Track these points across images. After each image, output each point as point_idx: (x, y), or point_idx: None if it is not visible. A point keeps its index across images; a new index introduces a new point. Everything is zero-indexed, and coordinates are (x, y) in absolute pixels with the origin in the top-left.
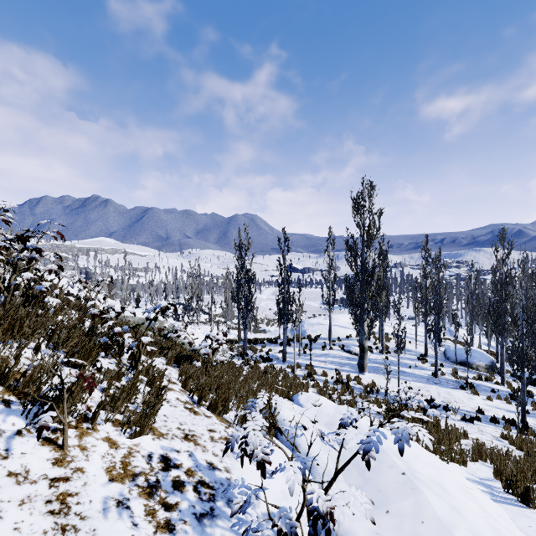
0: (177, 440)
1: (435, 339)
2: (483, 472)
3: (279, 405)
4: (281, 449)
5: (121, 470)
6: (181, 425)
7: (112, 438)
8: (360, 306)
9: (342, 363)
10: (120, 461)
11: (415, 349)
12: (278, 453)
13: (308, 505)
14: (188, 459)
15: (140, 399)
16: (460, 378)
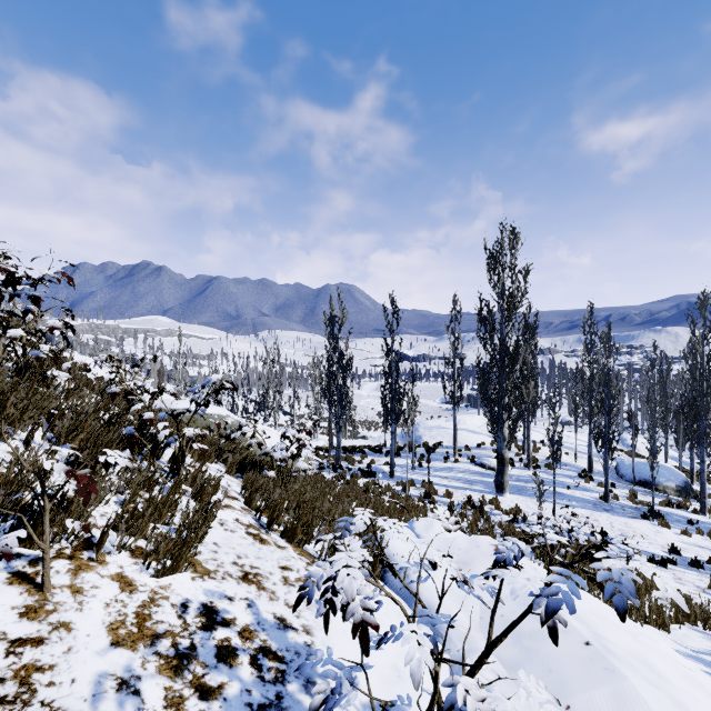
0: (231, 582)
1: (605, 448)
2: (695, 641)
3: (386, 534)
4: (396, 601)
5: (133, 627)
6: (239, 558)
7: (127, 575)
8: (498, 402)
9: (472, 481)
10: (134, 612)
11: (575, 463)
12: (386, 605)
13: (447, 707)
14: (246, 611)
15: (179, 519)
16: (640, 504)
